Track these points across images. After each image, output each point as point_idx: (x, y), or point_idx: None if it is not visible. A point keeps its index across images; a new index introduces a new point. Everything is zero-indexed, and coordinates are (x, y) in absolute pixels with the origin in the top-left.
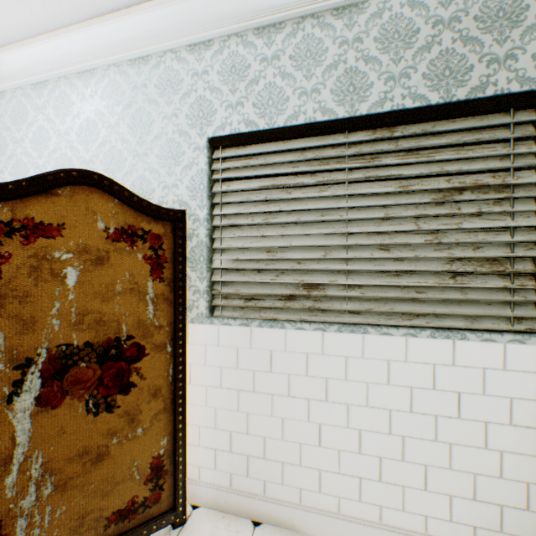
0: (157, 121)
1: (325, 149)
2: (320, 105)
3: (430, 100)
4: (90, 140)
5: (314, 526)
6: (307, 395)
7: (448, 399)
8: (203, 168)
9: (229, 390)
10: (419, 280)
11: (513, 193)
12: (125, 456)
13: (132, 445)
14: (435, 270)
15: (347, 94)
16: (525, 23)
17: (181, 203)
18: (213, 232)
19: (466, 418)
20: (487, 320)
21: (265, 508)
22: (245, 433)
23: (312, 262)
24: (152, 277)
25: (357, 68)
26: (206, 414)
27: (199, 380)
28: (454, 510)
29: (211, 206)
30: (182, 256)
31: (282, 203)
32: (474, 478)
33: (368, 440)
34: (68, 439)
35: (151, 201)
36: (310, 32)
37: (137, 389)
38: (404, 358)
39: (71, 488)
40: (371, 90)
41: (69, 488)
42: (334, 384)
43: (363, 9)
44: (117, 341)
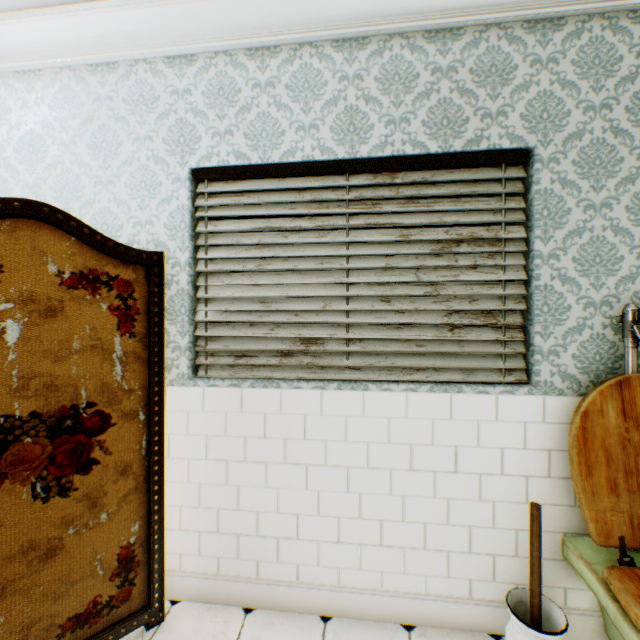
0: (127, 142)
1: (325, 191)
2: (319, 143)
3: (430, 149)
4: (35, 159)
5: (313, 603)
6: (305, 461)
7: (446, 453)
8: (184, 204)
9: (216, 462)
10: (419, 334)
11: (505, 247)
12: (84, 549)
13: (94, 534)
14: (434, 322)
15: (347, 133)
16: (514, 82)
17: (157, 244)
18: (198, 278)
19: (462, 471)
20: (482, 372)
21: (258, 592)
22: (236, 509)
23: (311, 314)
24: (120, 332)
25: (357, 107)
26: (188, 492)
27: (180, 453)
28: (451, 566)
29: (195, 248)
30: (159, 307)
31: (278, 247)
32: (470, 531)
33: (368, 504)
34: (7, 533)
35: (118, 239)
36: (308, 61)
37: (101, 466)
38: (404, 414)
39: (12, 594)
40: (372, 132)
41: (8, 594)
42: (334, 447)
43: (363, 45)
44: (74, 409)
